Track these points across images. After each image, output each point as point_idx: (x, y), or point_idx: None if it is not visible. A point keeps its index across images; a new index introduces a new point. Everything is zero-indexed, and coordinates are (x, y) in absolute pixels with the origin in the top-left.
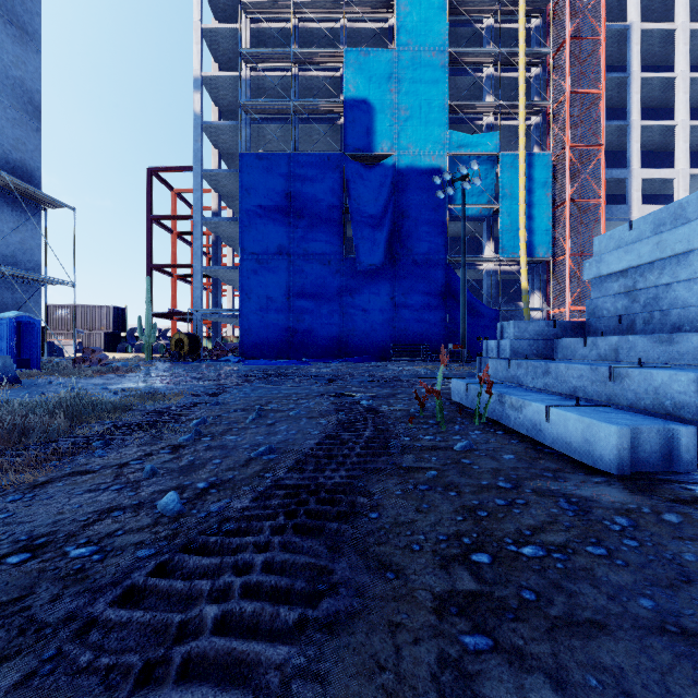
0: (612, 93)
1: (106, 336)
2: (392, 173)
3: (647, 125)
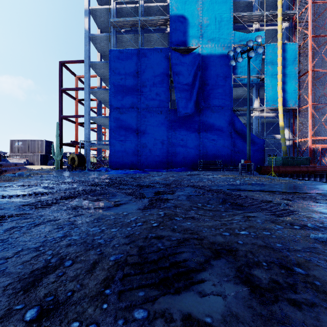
0: None
1: (41, 156)
2: (198, 58)
3: None
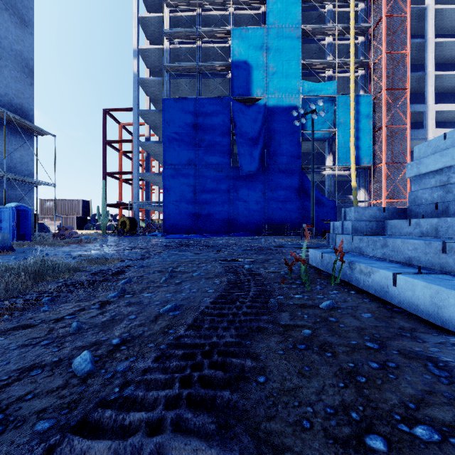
0: (414, 53)
1: (77, 219)
2: (263, 110)
3: (438, 75)
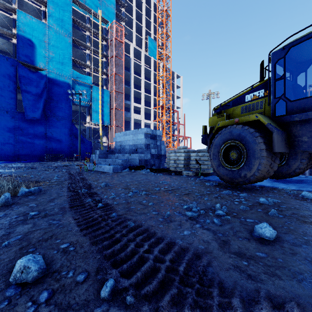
0: (127, 76)
1: None
2: (45, 78)
3: (135, 90)
